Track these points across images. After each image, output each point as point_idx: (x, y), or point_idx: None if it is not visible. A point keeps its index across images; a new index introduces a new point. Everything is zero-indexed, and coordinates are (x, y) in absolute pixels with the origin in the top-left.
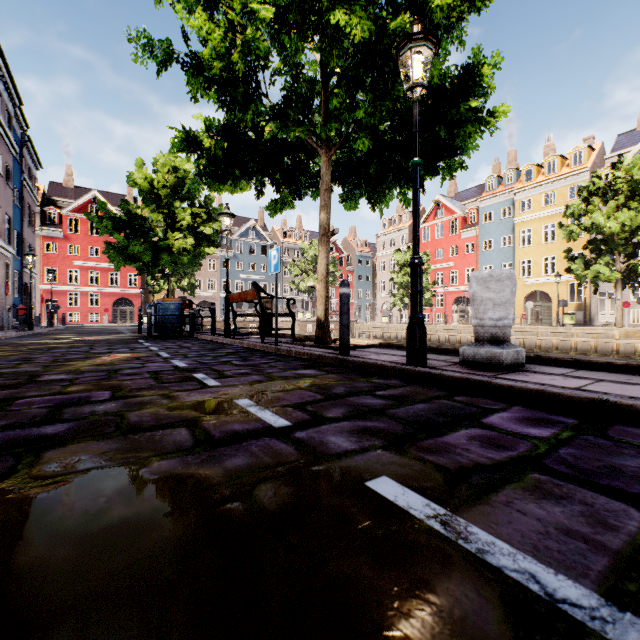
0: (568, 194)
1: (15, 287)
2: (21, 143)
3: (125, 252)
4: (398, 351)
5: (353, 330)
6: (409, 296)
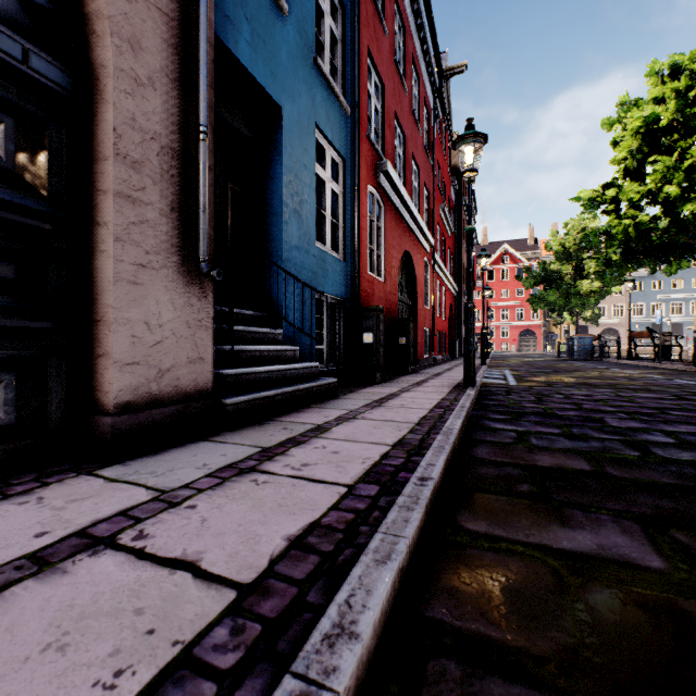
0: None
1: None
2: None
3: (543, 300)
4: None
5: None
6: None
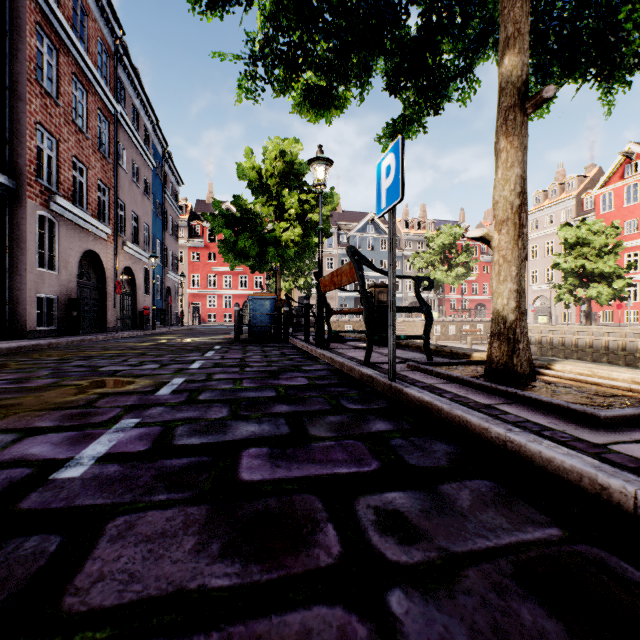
0: None
1: (157, 290)
2: (162, 161)
3: (235, 249)
4: None
5: None
6: (583, 287)
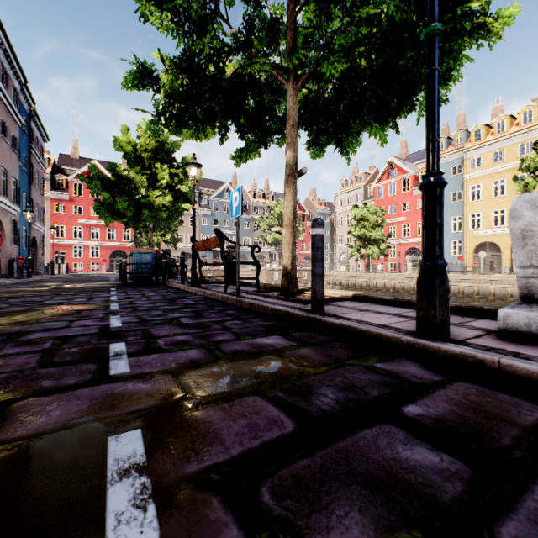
0: (518, 151)
1: (23, 241)
2: (29, 117)
3: (112, 209)
4: (381, 306)
5: None
6: (365, 247)
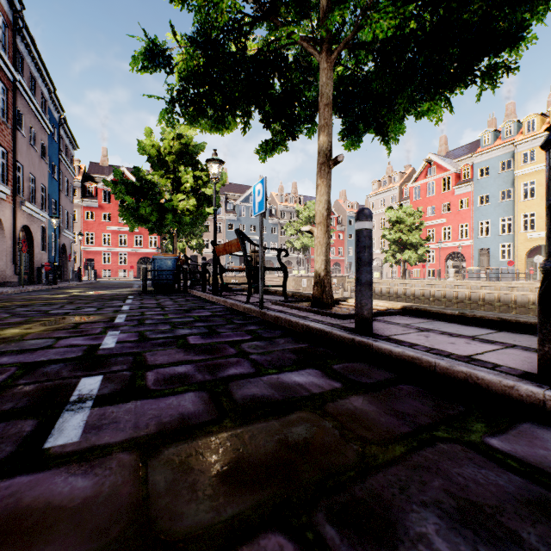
0: None
1: (53, 247)
2: (58, 125)
3: (136, 214)
4: (444, 323)
5: (345, 285)
6: (401, 252)
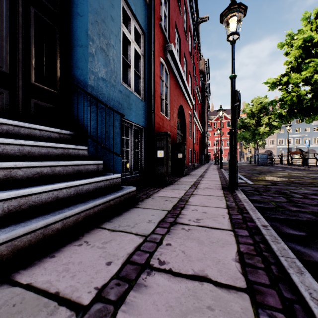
0: None
1: None
2: None
3: (241, 136)
4: None
5: None
6: None
